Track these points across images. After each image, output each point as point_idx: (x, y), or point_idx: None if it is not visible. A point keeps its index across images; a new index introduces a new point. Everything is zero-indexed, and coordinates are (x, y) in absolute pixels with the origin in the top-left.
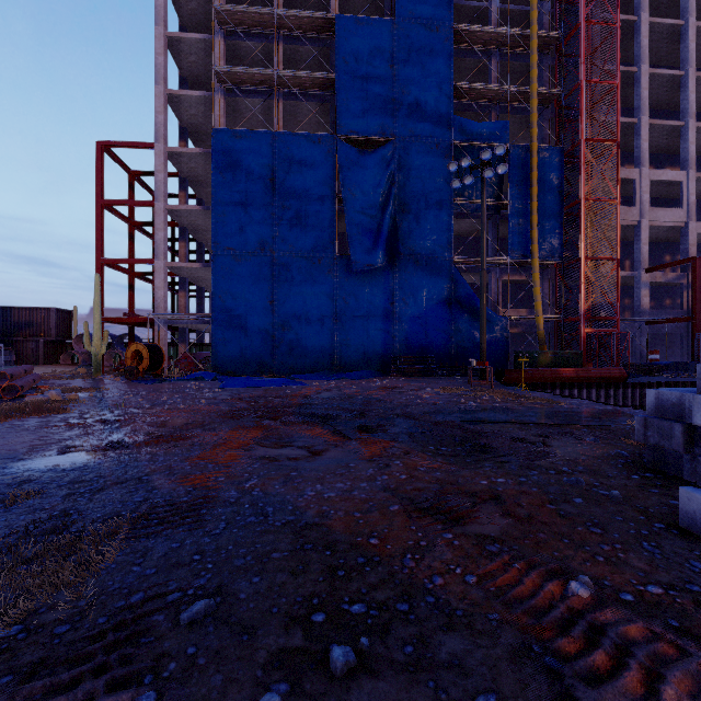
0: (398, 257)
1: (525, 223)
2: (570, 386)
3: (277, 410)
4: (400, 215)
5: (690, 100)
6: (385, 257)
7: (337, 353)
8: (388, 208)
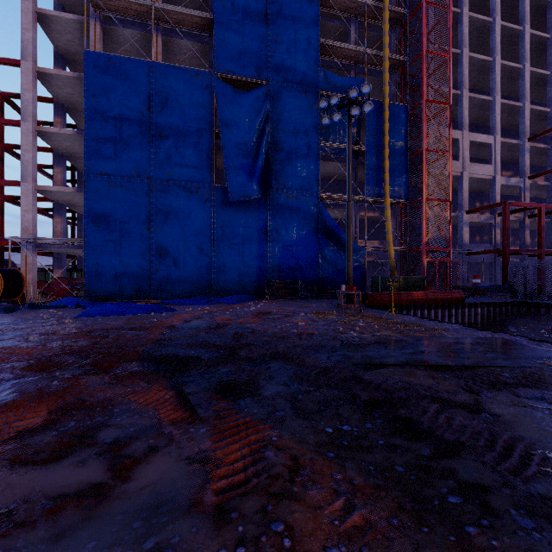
0: (271, 191)
1: (378, 167)
2: (421, 307)
3: (123, 350)
4: (273, 152)
5: (497, 81)
6: (259, 190)
7: (215, 278)
8: (262, 145)
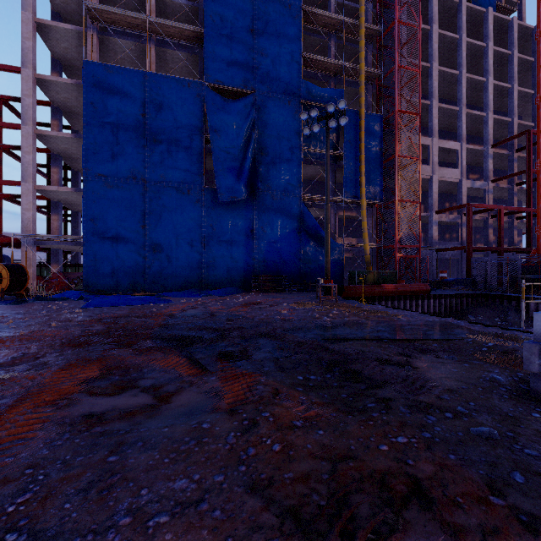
0: (257, 192)
1: (355, 171)
2: (391, 298)
3: (135, 332)
4: (259, 156)
5: (463, 92)
6: (246, 191)
7: (205, 272)
8: (249, 150)
